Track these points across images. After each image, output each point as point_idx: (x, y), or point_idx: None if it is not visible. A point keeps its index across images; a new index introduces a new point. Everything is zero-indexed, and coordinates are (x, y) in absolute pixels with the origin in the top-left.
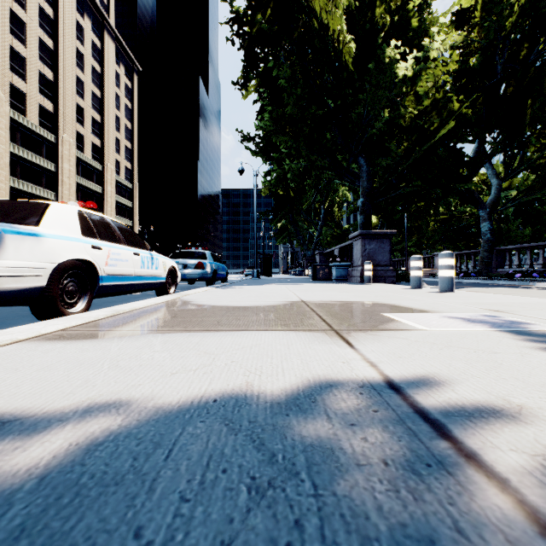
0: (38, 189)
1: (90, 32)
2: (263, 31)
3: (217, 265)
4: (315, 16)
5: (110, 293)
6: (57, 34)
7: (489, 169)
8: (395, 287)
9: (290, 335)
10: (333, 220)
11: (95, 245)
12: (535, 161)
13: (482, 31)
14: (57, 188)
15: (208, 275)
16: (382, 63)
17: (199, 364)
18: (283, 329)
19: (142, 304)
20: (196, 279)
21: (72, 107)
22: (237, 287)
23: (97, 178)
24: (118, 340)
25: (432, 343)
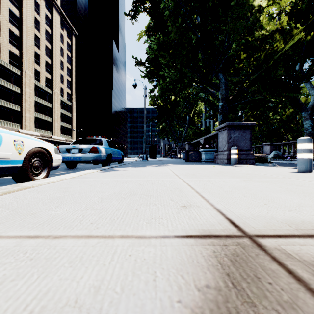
0: (9, 104)
1: (43, 8)
2: None
3: (113, 150)
4: None
5: None
6: (22, 7)
7: (307, 84)
8: (278, 170)
9: None
10: (195, 124)
11: None
12: None
13: None
14: (22, 104)
15: (102, 157)
16: None
17: None
18: None
19: None
20: (90, 161)
21: (32, 53)
22: (123, 169)
23: (49, 98)
24: None
25: None
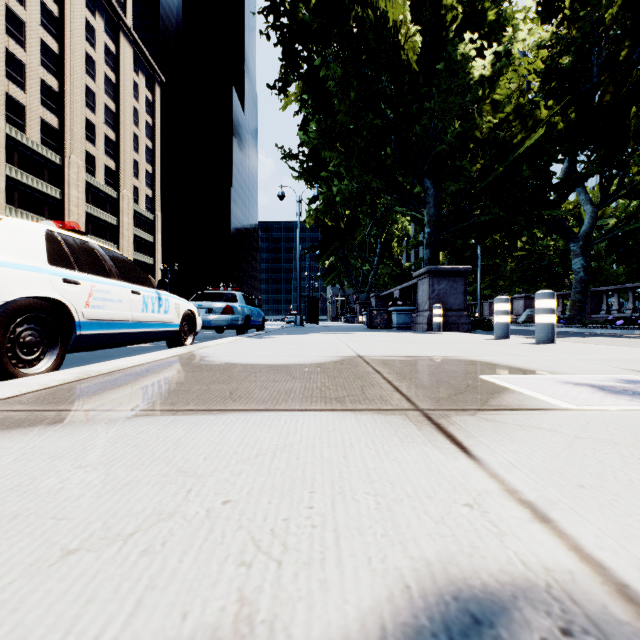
0: (40, 220)
1: (102, 34)
2: (307, 22)
3: (251, 310)
4: (371, 4)
5: (95, 346)
6: (63, 35)
7: (581, 193)
8: (474, 337)
9: (347, 422)
10: (392, 257)
11: (68, 278)
12: (638, 184)
13: (574, 25)
14: (63, 219)
15: (239, 321)
16: (453, 62)
17: (147, 513)
18: (334, 408)
19: (134, 361)
20: (224, 327)
21: (82, 122)
22: (274, 336)
23: (111, 207)
24: (34, 435)
25: (612, 442)
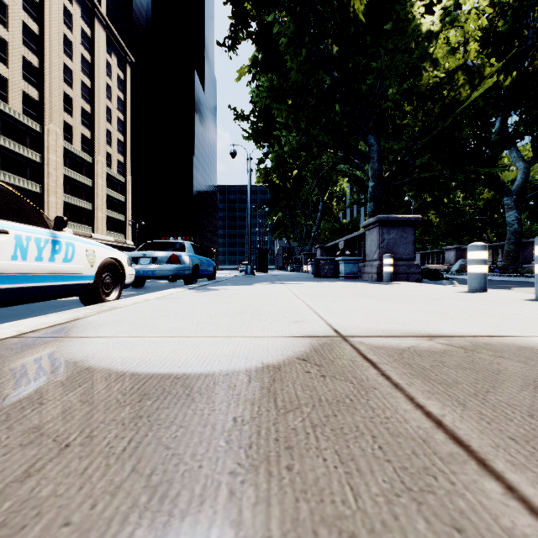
0: (22, 181)
1: (79, 19)
2: None
3: (200, 259)
4: None
5: None
6: (43, 18)
7: (513, 151)
8: (442, 289)
9: None
10: (332, 214)
11: None
12: None
13: None
14: (43, 180)
15: (186, 271)
16: (398, 20)
17: None
18: None
19: None
20: (169, 277)
21: (60, 95)
22: (219, 288)
23: (87, 171)
24: None
25: None
